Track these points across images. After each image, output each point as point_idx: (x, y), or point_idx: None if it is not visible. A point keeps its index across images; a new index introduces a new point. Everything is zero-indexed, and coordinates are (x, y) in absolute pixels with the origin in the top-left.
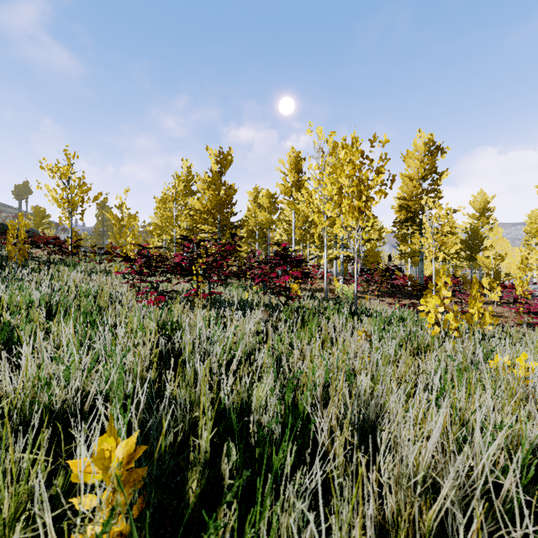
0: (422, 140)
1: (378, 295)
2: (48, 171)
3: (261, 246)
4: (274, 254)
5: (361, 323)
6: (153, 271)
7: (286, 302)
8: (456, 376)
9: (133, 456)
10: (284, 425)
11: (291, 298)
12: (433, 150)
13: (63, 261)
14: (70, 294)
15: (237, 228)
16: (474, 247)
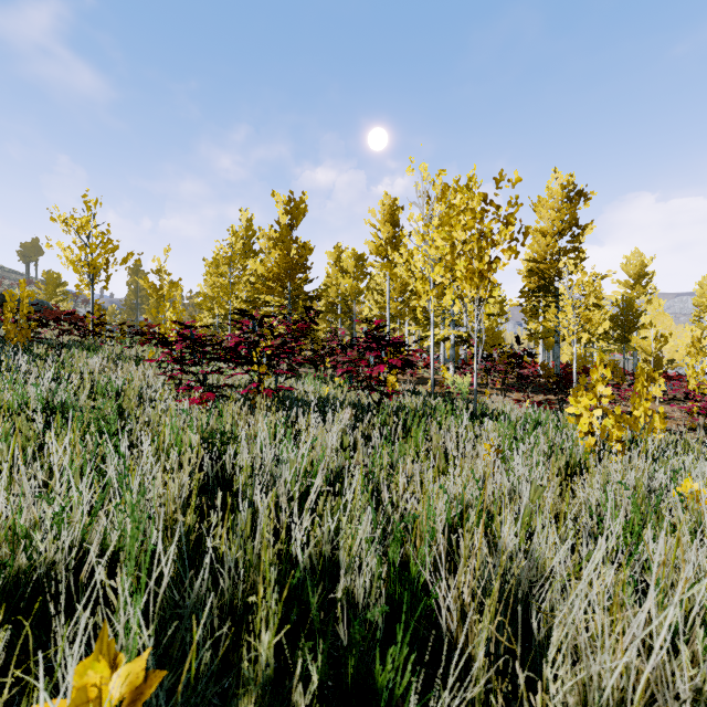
0: (558, 183)
1: (502, 389)
2: (61, 223)
3: (345, 324)
4: (364, 335)
5: (484, 429)
6: (198, 358)
7: (380, 400)
8: (631, 512)
9: (140, 689)
10: (387, 596)
11: (387, 396)
12: (573, 195)
13: (81, 343)
14: (82, 391)
15: (313, 299)
16: (627, 325)
